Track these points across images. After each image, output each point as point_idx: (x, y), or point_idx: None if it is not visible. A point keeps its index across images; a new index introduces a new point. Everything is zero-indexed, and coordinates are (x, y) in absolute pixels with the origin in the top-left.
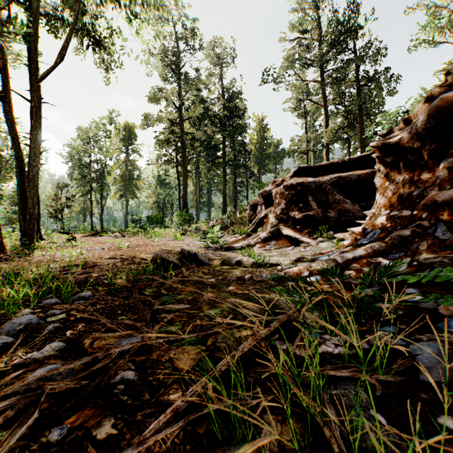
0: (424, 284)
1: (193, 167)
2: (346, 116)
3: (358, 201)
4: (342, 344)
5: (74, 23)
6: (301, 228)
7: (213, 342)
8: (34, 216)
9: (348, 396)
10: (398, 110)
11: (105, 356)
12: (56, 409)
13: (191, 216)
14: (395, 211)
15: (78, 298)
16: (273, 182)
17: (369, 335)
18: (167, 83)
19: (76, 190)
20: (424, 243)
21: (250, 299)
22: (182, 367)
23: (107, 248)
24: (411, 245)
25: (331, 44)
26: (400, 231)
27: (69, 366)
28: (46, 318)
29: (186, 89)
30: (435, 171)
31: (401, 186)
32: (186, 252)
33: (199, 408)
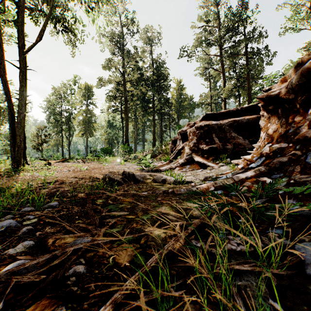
0: (300, 196)
1: (132, 114)
2: (238, 79)
3: (247, 137)
4: (244, 244)
5: (49, 13)
6: (208, 156)
7: (145, 241)
8: (21, 148)
9: (251, 286)
10: (275, 74)
11: (61, 254)
12: (20, 298)
13: (131, 148)
14: (275, 144)
15: (48, 206)
16: (188, 124)
17: (263, 236)
18: (114, 57)
19: (52, 130)
20: (298, 166)
21: (173, 207)
22: (121, 261)
23: (72, 170)
24: (288, 168)
25: (228, 29)
26: (280, 158)
27: (33, 262)
28: (22, 222)
29: (127, 61)
30: (305, 115)
31: (280, 126)
32: (127, 173)
33: (134, 297)
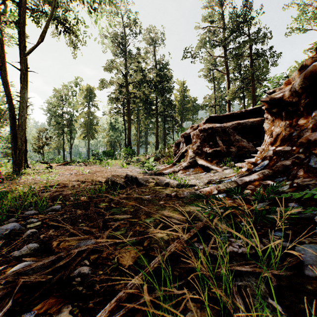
0: (302, 200)
1: (135, 117)
2: (242, 81)
3: (252, 140)
4: (245, 246)
5: (51, 15)
6: (211, 159)
7: (148, 244)
8: (22, 151)
9: (251, 286)
10: (279, 76)
11: (66, 255)
12: (27, 297)
13: (133, 151)
14: (279, 147)
15: (51, 210)
16: (191, 127)
17: (264, 239)
18: (117, 58)
19: (53, 132)
20: (301, 170)
21: (176, 211)
22: (125, 263)
23: (74, 173)
24: (291, 171)
25: (232, 30)
26: (283, 161)
27: (39, 263)
28: (26, 225)
29: (130, 62)
30: (308, 118)
31: (283, 129)
32: (129, 176)
33: (137, 296)
